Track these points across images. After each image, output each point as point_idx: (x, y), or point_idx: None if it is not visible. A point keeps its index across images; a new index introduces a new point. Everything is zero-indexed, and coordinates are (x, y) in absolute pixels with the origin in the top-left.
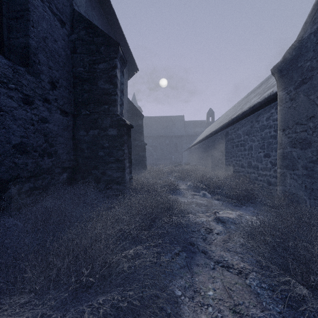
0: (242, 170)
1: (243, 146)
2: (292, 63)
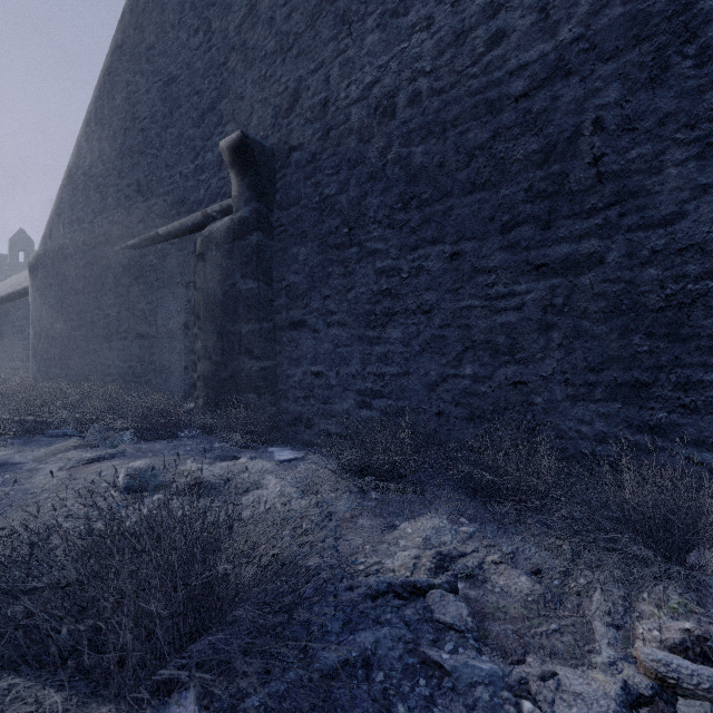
0: (22, 366)
1: (23, 334)
2: (35, 269)
